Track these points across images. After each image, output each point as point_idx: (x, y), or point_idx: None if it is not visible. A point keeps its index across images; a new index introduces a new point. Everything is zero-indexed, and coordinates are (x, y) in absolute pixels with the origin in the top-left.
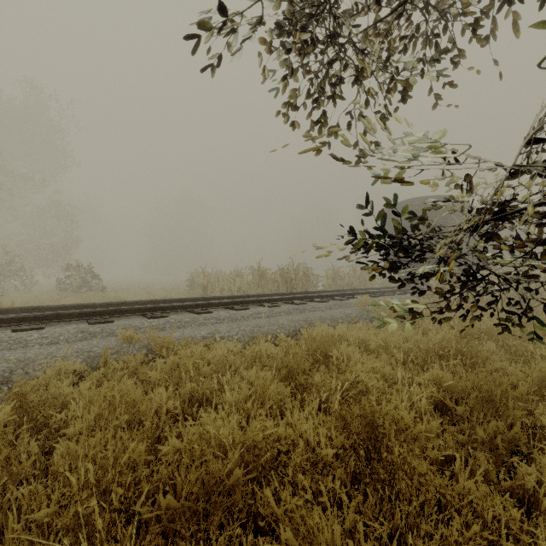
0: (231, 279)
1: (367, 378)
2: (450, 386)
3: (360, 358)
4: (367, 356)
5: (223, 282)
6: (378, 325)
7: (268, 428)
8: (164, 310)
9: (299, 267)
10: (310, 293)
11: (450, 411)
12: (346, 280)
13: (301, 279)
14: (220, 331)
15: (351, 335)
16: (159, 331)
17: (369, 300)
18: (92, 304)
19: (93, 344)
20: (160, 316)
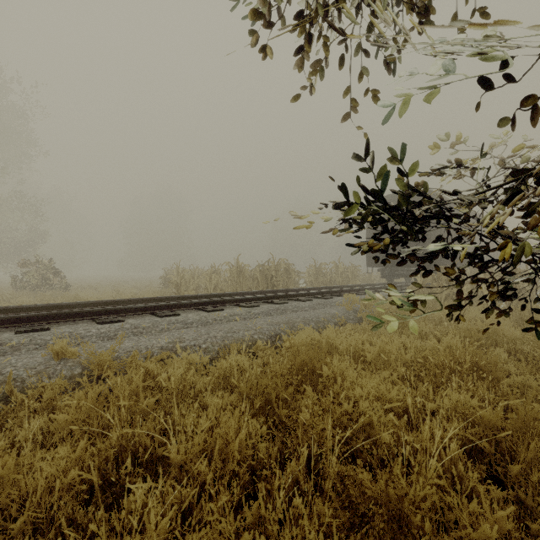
0: (207, 276)
1: (370, 409)
2: (489, 424)
3: (356, 375)
4: (365, 373)
5: (199, 280)
6: (368, 327)
7: (224, 534)
8: (120, 313)
9: (280, 263)
10: (292, 290)
11: (487, 459)
12: (329, 277)
13: (282, 276)
14: (184, 339)
15: (340, 342)
16: (107, 340)
17: (356, 299)
18: (33, 307)
19: (9, 361)
20: (113, 321)
